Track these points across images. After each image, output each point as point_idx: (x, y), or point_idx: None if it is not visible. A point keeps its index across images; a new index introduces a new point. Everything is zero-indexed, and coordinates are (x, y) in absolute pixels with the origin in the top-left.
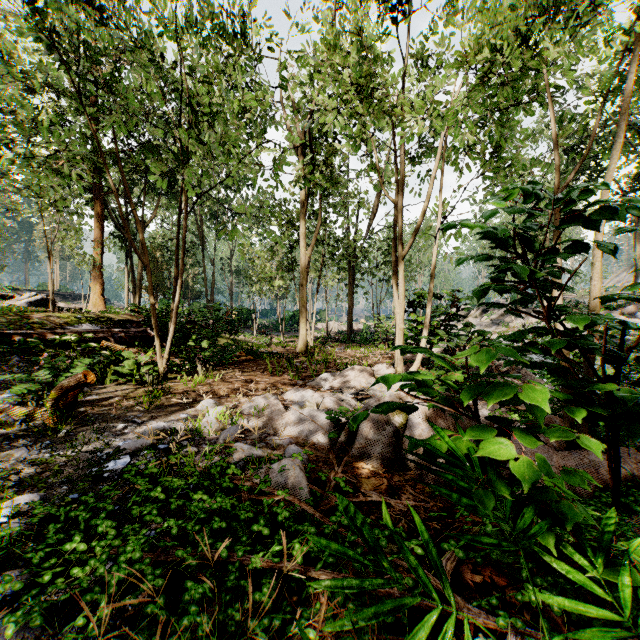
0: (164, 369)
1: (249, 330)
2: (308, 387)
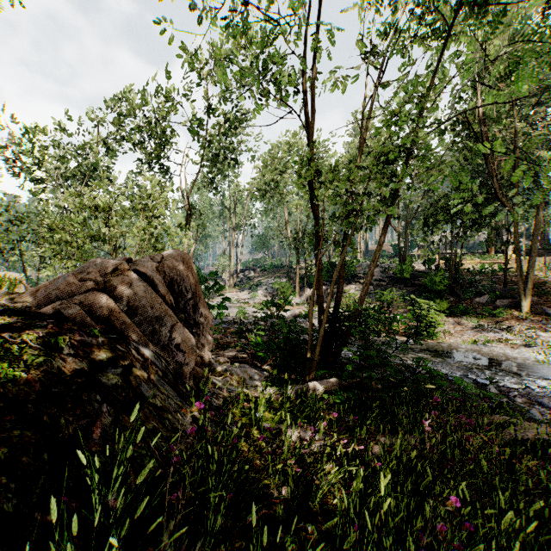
0: None
1: None
2: None
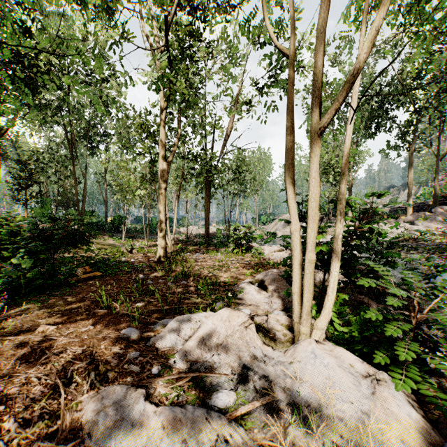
0: None
1: (120, 234)
2: (149, 351)
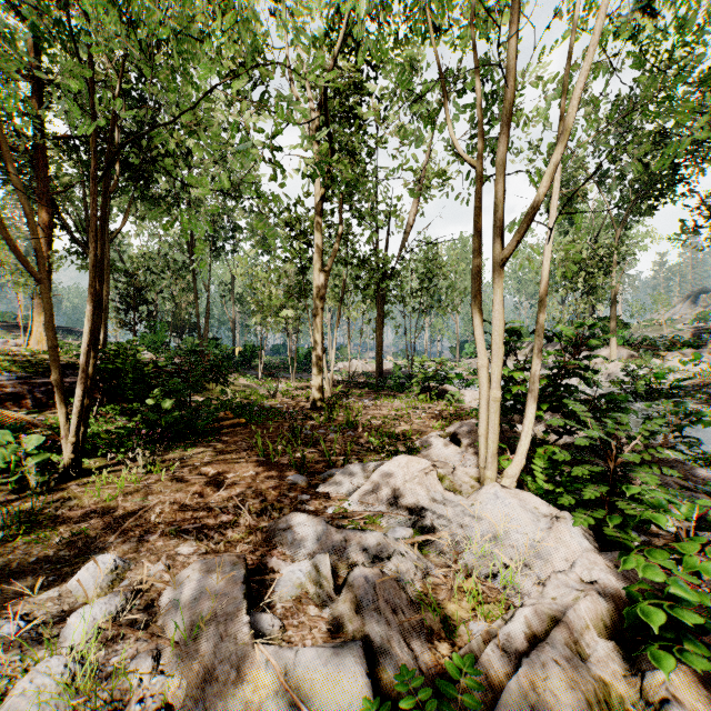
0: (70, 460)
1: (254, 371)
2: (320, 496)
